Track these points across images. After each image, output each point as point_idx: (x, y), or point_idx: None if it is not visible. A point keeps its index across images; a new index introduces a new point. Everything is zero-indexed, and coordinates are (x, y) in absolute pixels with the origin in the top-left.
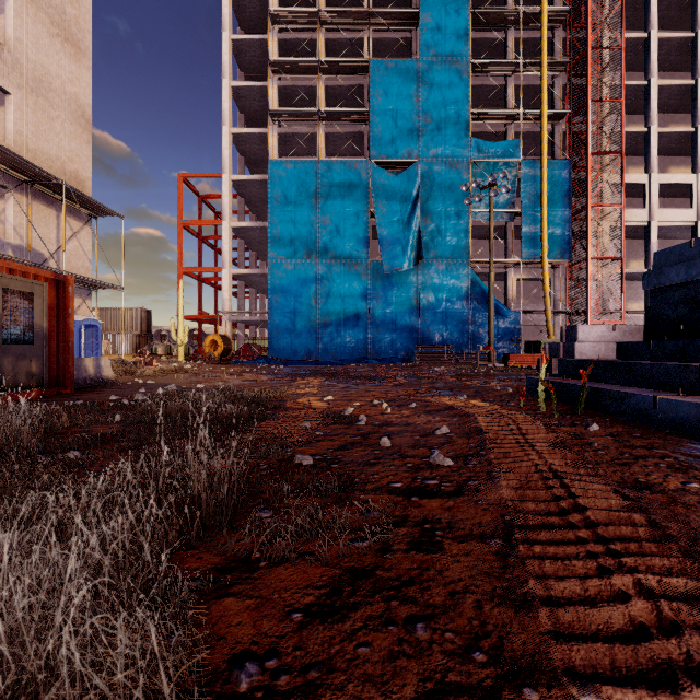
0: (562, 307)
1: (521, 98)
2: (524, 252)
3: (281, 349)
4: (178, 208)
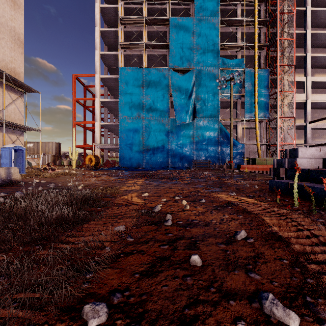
0: (264, 142)
1: (244, 38)
2: (246, 114)
3: (125, 162)
4: (73, 91)
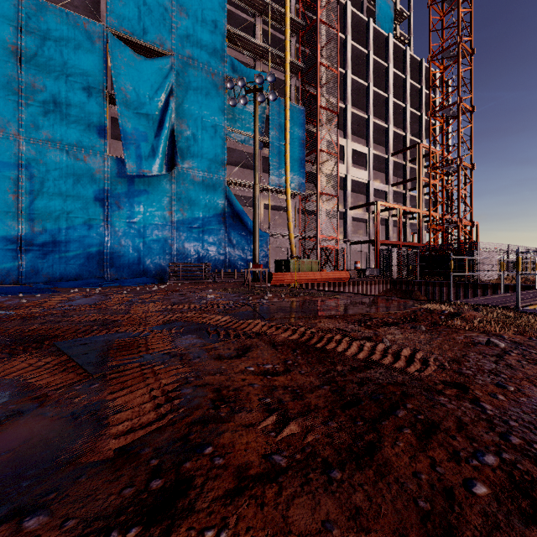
0: (296, 233)
1: (269, 37)
2: (272, 179)
3: None
4: None
